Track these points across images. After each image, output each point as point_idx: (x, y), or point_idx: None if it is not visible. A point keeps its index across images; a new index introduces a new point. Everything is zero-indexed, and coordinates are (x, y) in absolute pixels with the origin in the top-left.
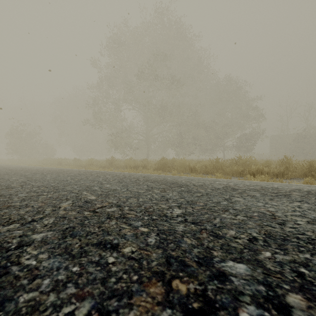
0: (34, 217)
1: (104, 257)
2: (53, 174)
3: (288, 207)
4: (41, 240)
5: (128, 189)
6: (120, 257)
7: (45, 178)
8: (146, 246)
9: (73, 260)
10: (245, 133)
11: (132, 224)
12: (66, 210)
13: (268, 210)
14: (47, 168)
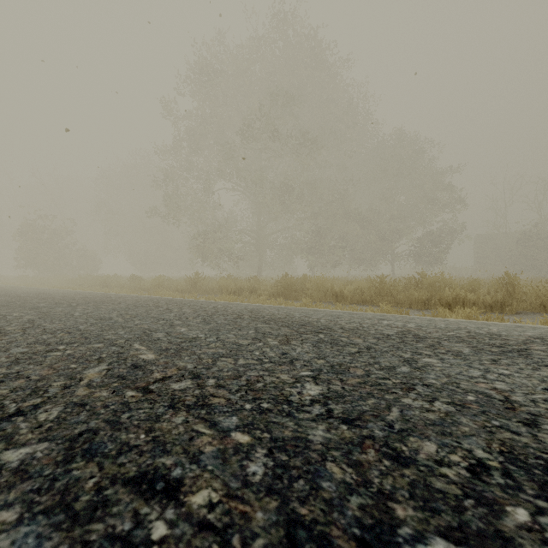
0: (23, 404)
1: (144, 523)
2: (88, 306)
3: (532, 379)
4: (17, 466)
5: (218, 338)
6: (180, 522)
7: (71, 314)
8: (244, 488)
9: (72, 530)
10: (430, 231)
11: (218, 424)
12: (92, 385)
13: (494, 387)
14: (81, 294)
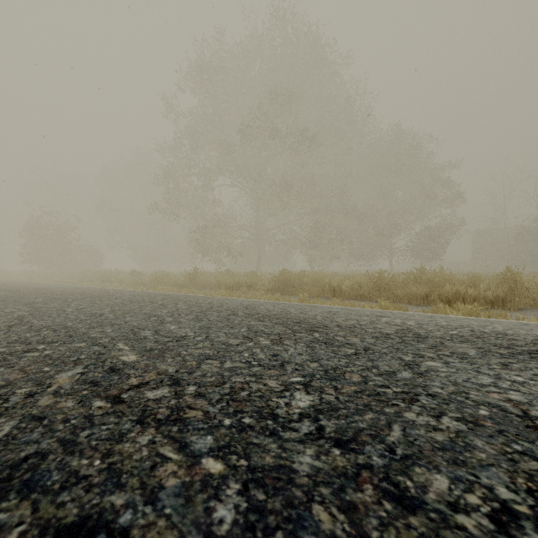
0: None
1: None
2: (83, 301)
3: None
4: None
5: (208, 337)
6: None
7: (64, 310)
8: None
9: None
10: (428, 226)
11: (189, 446)
12: (59, 393)
13: (508, 398)
14: (81, 288)
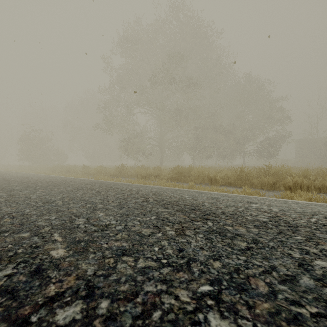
0: None
1: None
2: (46, 189)
3: None
4: None
5: (126, 226)
6: None
7: (30, 196)
8: None
9: None
10: (268, 137)
11: None
12: None
13: None
14: (49, 178)
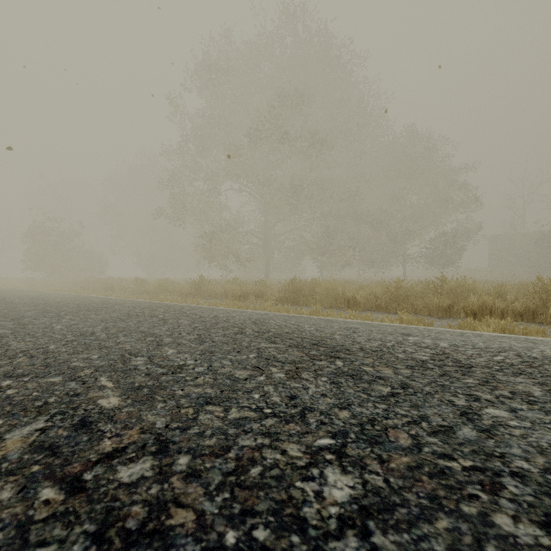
0: None
1: None
2: (77, 315)
3: None
4: None
5: (210, 367)
6: None
7: (52, 326)
8: None
9: None
10: (444, 232)
11: None
12: None
13: None
14: (80, 298)
